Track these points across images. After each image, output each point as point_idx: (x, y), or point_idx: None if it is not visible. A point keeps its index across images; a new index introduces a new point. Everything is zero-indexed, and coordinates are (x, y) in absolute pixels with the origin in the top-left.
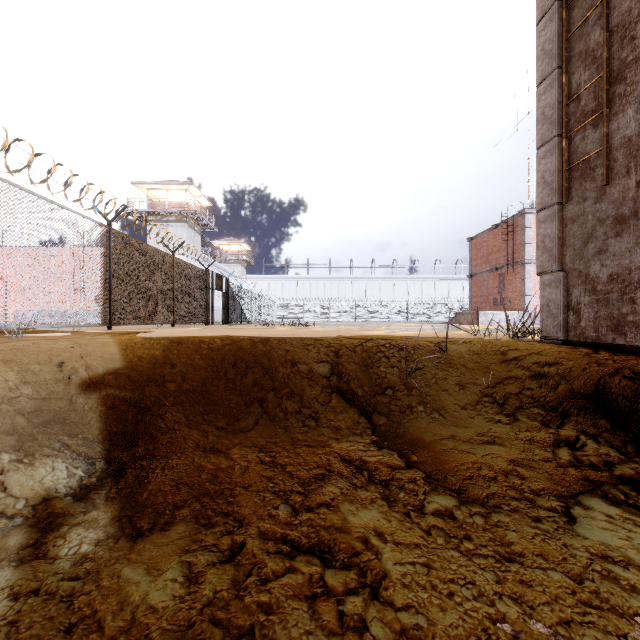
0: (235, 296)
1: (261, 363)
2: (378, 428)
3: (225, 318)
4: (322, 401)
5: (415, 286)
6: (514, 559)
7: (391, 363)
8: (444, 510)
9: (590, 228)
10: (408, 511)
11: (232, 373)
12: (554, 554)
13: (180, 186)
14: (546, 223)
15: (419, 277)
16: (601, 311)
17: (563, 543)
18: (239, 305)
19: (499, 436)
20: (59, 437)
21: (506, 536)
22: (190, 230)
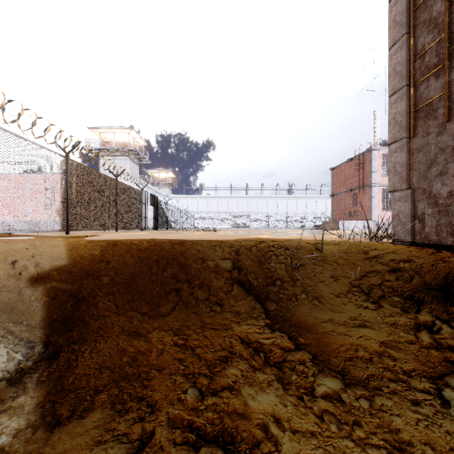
0: (163, 209)
1: (178, 260)
2: (270, 313)
3: (155, 225)
4: (226, 290)
5: (292, 203)
6: (404, 449)
7: (279, 260)
8: (332, 393)
9: (433, 156)
10: (301, 395)
11: (155, 268)
12: (440, 443)
13: (123, 130)
14: (397, 153)
15: (295, 196)
16: (442, 220)
17: (446, 430)
18: (166, 216)
19: (368, 320)
20: (5, 325)
21: (392, 422)
22: (131, 162)
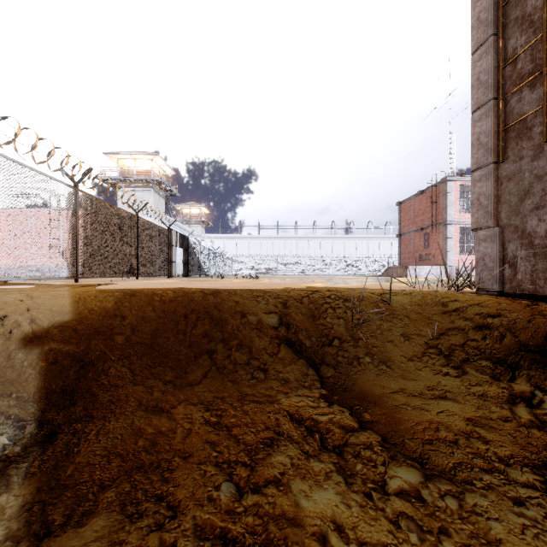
0: (194, 252)
1: (211, 315)
2: (326, 380)
3: (185, 272)
4: (271, 352)
5: (351, 244)
6: None
7: (337, 314)
8: (409, 488)
9: (527, 185)
10: (369, 491)
11: (183, 325)
12: None
13: (147, 156)
14: (481, 182)
15: (354, 236)
16: (539, 264)
17: None
18: (198, 260)
19: (450, 390)
20: None
21: (491, 530)
22: (155, 195)
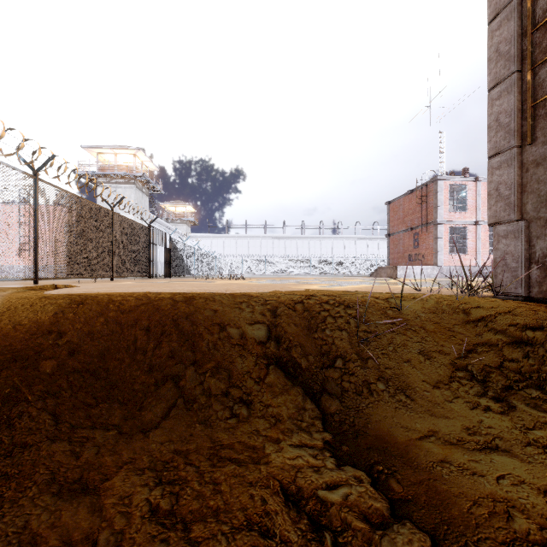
0: (178, 252)
1: (181, 328)
2: (330, 418)
3: (168, 272)
4: (256, 378)
5: (339, 244)
6: None
7: (338, 325)
8: None
9: None
10: None
11: (143, 342)
12: None
13: (128, 151)
14: (501, 169)
15: (342, 237)
16: None
17: None
18: (182, 260)
19: (500, 436)
20: None
21: None
22: (138, 191)
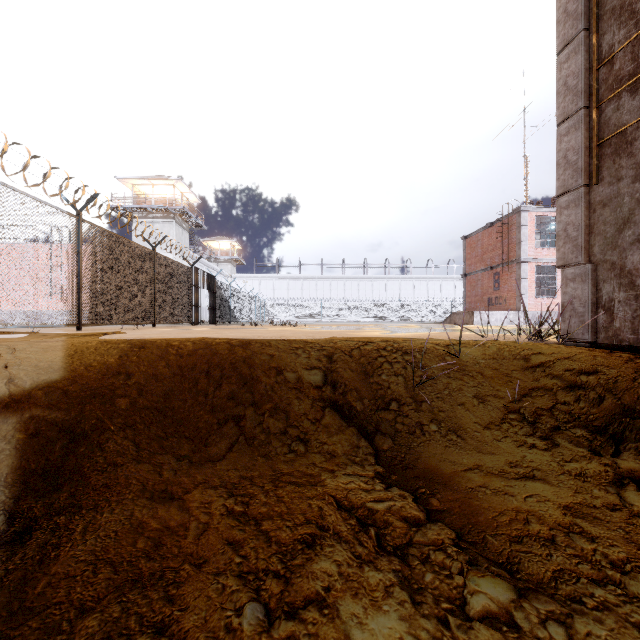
0: (223, 295)
1: (239, 371)
2: (383, 454)
3: (212, 318)
4: (313, 418)
5: (407, 286)
6: None
7: (395, 370)
8: (498, 610)
9: (627, 212)
10: (445, 616)
11: (203, 384)
12: None
13: (167, 181)
14: (569, 209)
15: (411, 277)
16: None
17: None
18: (228, 304)
19: (538, 467)
20: None
21: None
22: (178, 227)
